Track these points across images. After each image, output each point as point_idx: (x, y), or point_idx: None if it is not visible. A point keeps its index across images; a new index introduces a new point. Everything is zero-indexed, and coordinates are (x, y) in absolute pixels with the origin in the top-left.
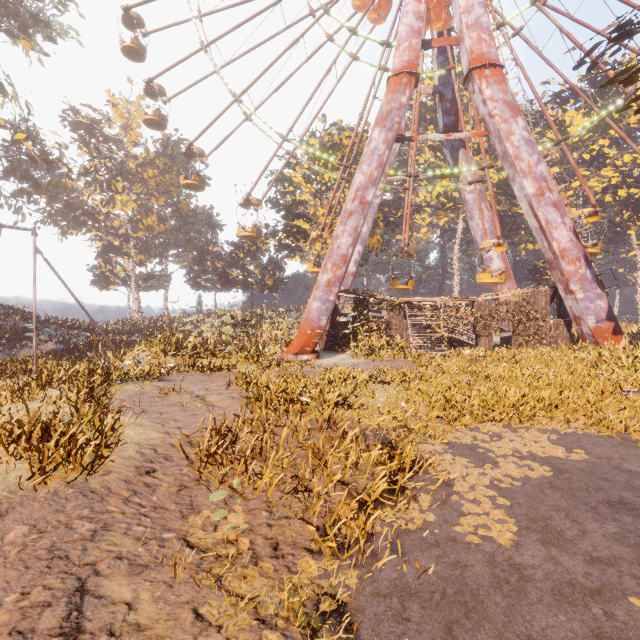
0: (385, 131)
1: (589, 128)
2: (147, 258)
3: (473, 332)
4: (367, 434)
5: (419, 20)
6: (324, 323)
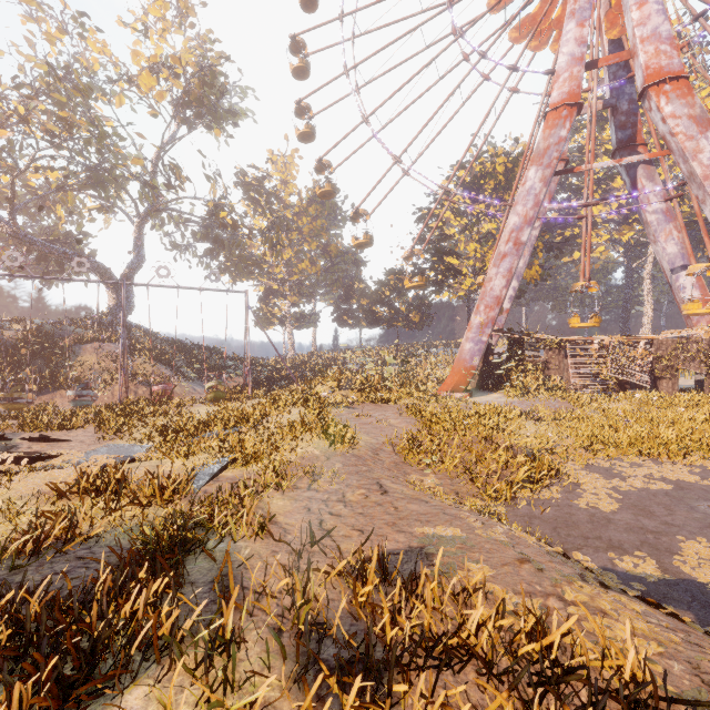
0: (542, 169)
1: None
2: (299, 299)
3: (648, 374)
4: (515, 450)
5: (582, 46)
6: (477, 363)
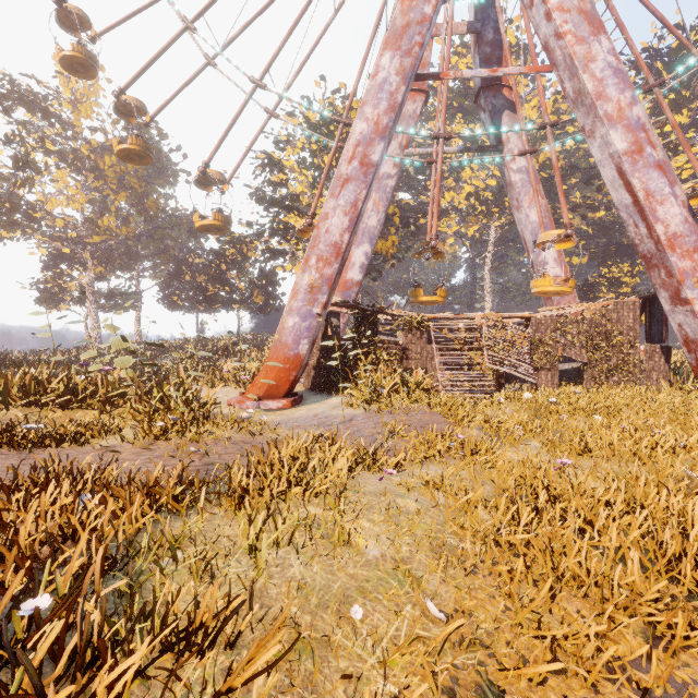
0: (399, 55)
1: (654, 110)
2: (109, 271)
3: (532, 363)
4: None
5: None
6: (305, 350)
